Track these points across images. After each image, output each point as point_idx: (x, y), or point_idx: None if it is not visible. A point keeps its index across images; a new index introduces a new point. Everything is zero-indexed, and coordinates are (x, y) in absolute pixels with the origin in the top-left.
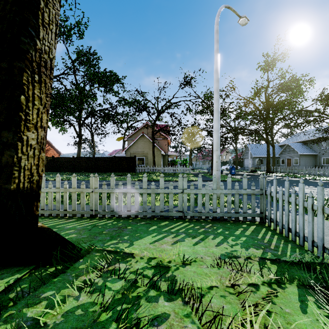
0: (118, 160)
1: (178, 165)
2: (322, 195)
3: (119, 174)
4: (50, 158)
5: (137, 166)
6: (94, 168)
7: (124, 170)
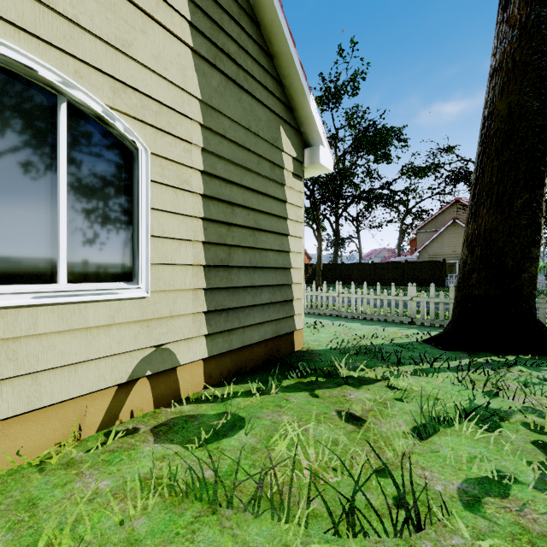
0: (412, 266)
1: None
2: None
3: (419, 288)
4: (314, 266)
5: (448, 276)
6: (373, 280)
7: (423, 283)
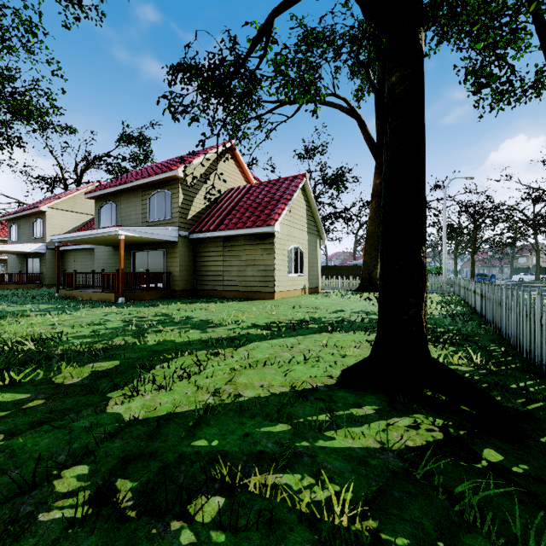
0: (360, 268)
1: (433, 274)
2: (456, 280)
3: None
4: None
5: None
6: (336, 277)
7: None
